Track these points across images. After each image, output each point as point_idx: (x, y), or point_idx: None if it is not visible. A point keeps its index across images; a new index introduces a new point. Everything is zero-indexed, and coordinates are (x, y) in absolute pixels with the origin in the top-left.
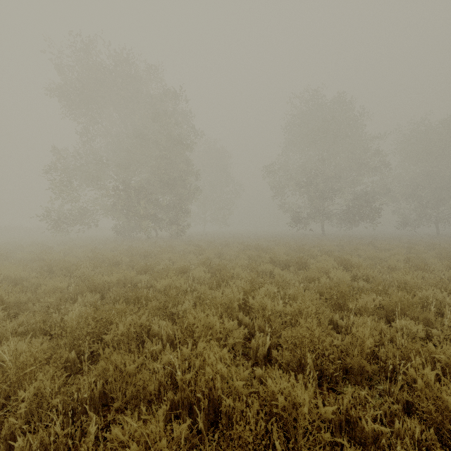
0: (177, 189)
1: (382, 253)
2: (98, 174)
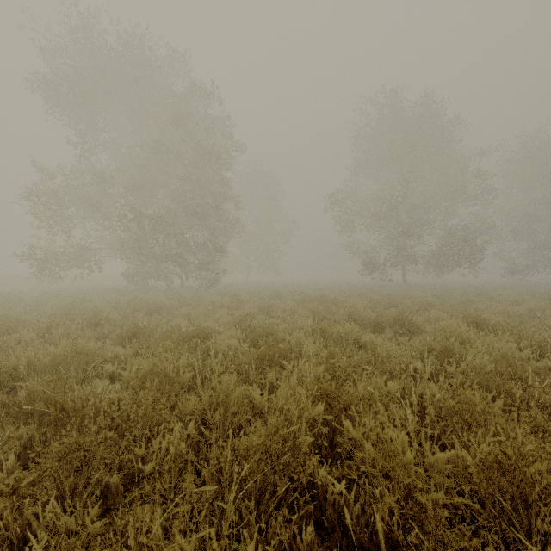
0: (210, 220)
1: (516, 307)
2: (100, 199)
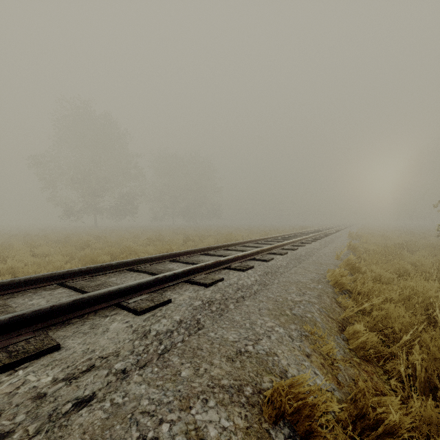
0: None
1: (127, 233)
2: None
